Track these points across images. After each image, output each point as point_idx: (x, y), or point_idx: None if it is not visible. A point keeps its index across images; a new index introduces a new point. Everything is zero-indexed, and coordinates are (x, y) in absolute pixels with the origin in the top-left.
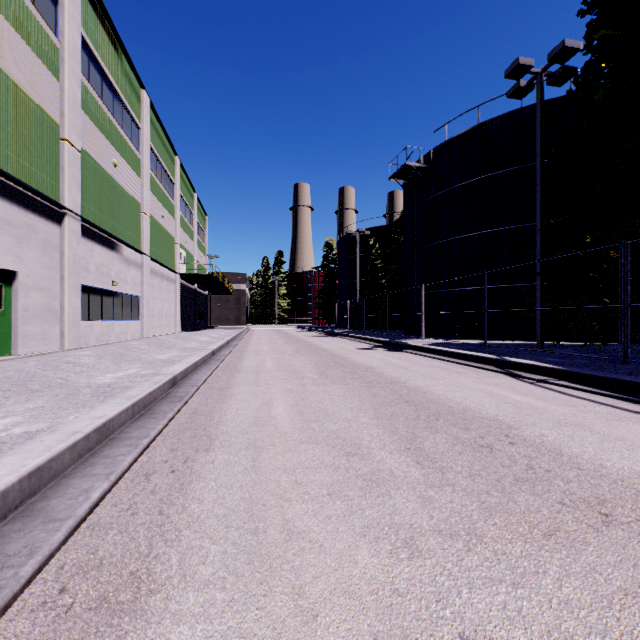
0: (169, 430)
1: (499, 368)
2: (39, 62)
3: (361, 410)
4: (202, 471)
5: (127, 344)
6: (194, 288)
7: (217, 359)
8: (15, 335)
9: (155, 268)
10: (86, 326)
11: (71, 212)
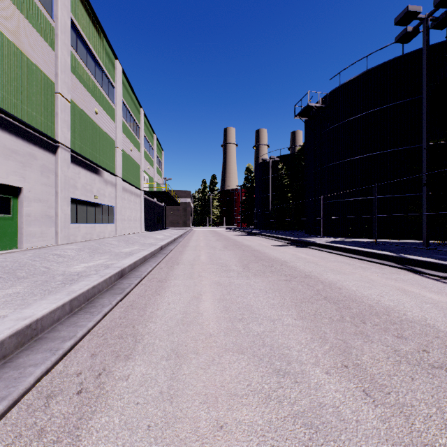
0: (100, 327)
1: (399, 264)
2: (39, 36)
3: (283, 307)
4: (111, 393)
5: (103, 240)
6: (154, 201)
7: (163, 253)
8: (20, 234)
9: (126, 186)
10: (74, 227)
11: (63, 145)
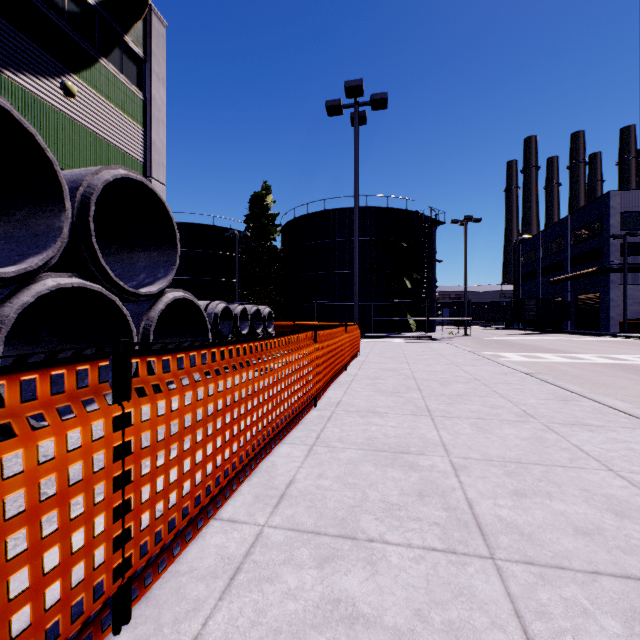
0: None
1: None
2: None
3: None
4: None
5: None
6: None
7: None
8: None
9: None
10: None
11: None
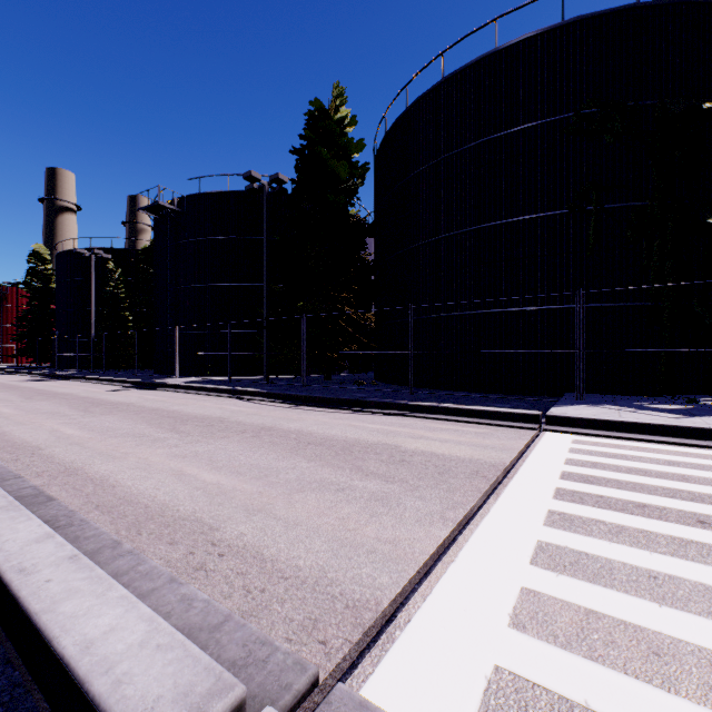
0: None
1: (233, 395)
2: None
3: (138, 424)
4: (53, 453)
5: None
6: None
7: None
8: None
9: None
10: None
11: None
